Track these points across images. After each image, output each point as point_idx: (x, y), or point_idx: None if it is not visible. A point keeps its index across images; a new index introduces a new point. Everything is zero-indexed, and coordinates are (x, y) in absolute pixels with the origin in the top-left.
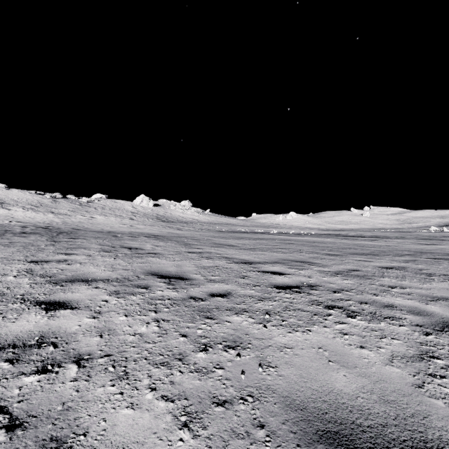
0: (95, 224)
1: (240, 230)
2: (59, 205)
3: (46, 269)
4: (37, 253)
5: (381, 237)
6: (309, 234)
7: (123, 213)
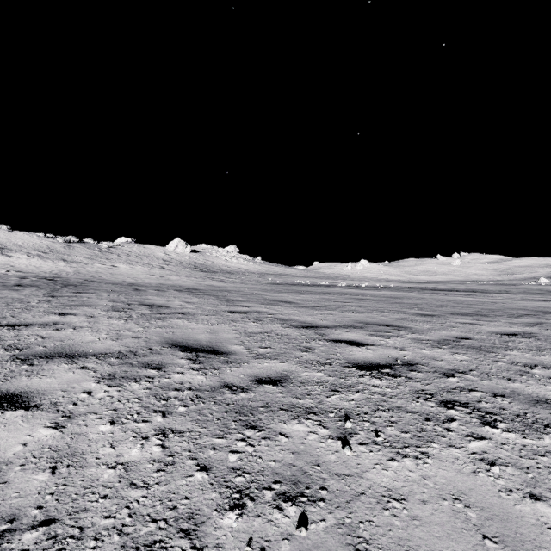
0: (115, 275)
1: (300, 282)
2: (73, 251)
3: (21, 336)
4: (21, 313)
5: (480, 291)
6: (387, 287)
7: (152, 261)
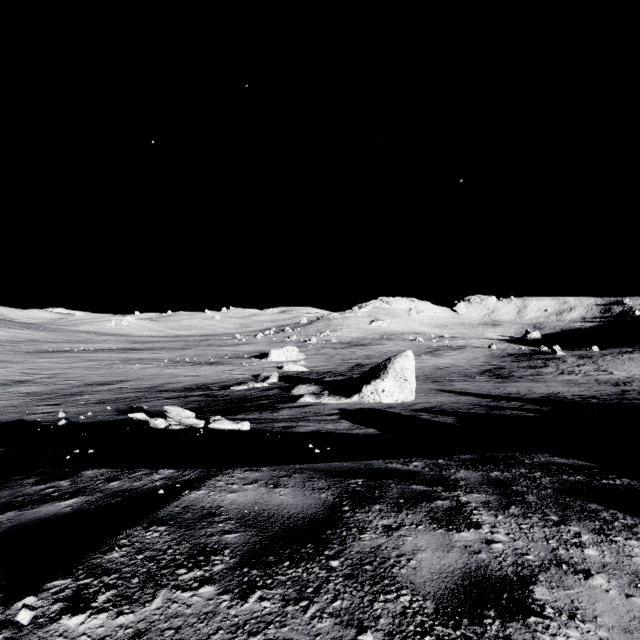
0: None
1: (48, 349)
2: None
3: None
4: None
5: (154, 349)
6: (106, 350)
7: None
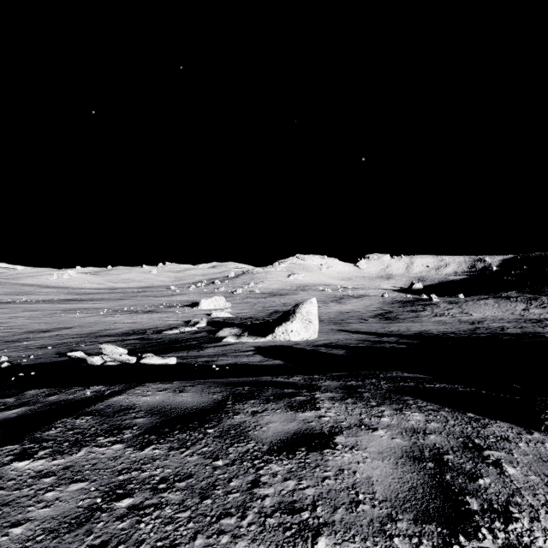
0: None
1: None
2: None
3: None
4: None
5: (94, 300)
6: (47, 301)
7: None
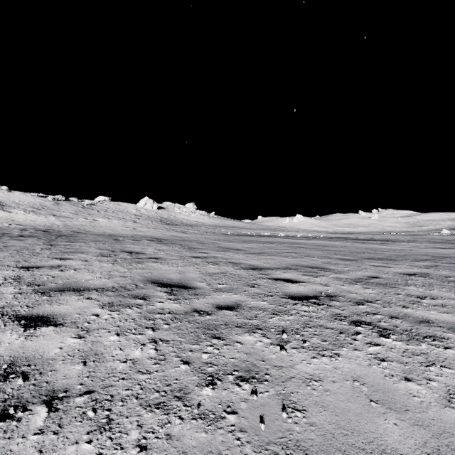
0: (97, 227)
1: (246, 233)
2: (61, 208)
3: (36, 275)
4: (30, 258)
5: (392, 240)
6: (318, 237)
7: (126, 216)
